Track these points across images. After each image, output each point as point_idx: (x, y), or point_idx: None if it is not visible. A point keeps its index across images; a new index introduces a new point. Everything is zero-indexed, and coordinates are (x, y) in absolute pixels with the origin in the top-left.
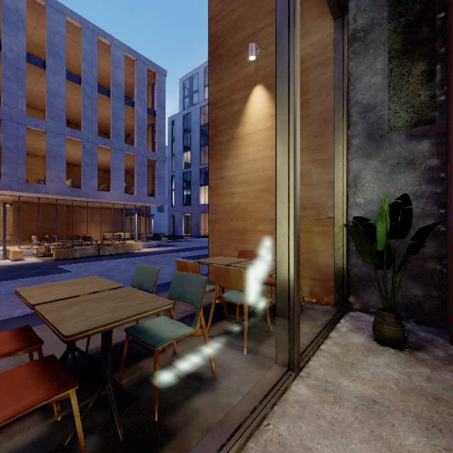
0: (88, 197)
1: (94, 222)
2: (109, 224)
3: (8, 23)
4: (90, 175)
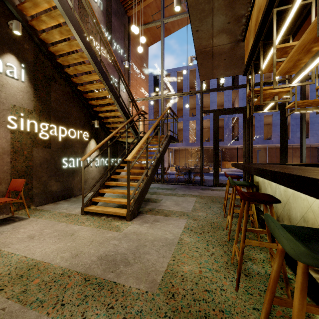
0: (293, 143)
1: (295, 157)
2: (306, 157)
3: (257, 75)
4: (294, 131)
